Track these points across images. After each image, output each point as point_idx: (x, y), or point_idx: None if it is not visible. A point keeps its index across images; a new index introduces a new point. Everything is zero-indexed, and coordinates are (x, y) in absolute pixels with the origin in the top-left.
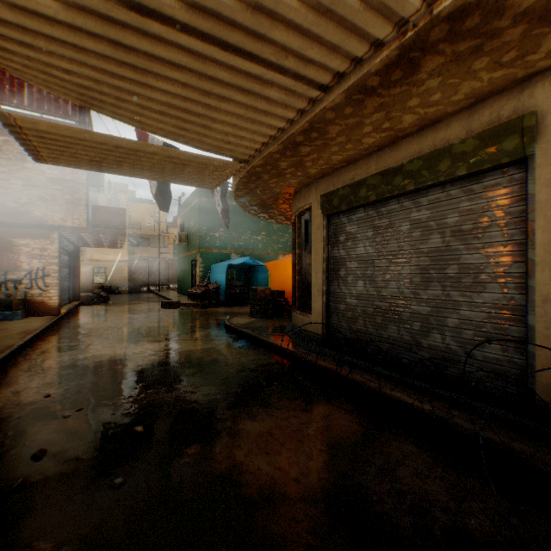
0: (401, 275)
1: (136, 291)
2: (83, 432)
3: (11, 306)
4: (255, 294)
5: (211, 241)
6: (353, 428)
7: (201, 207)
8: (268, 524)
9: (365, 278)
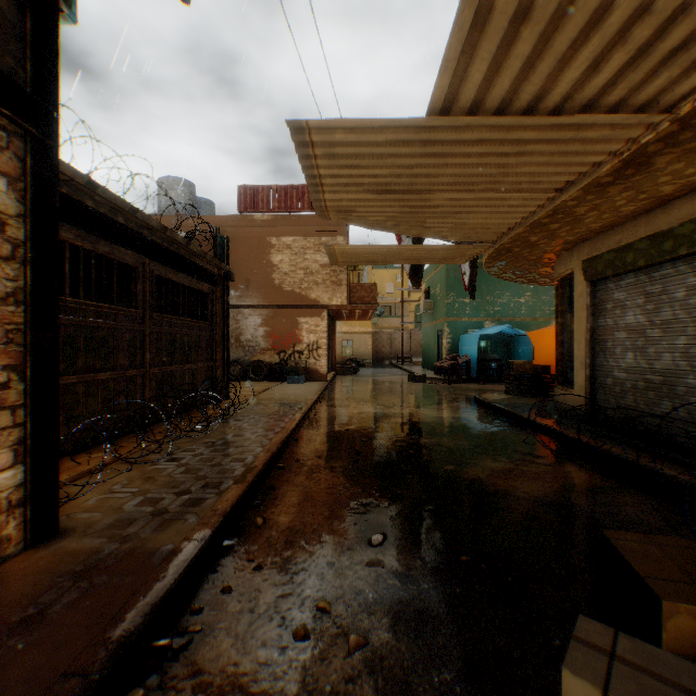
0: (674, 345)
1: (378, 364)
2: (376, 449)
3: (297, 371)
4: (511, 368)
5: (460, 308)
6: (591, 482)
7: (448, 271)
8: (499, 501)
9: (634, 349)
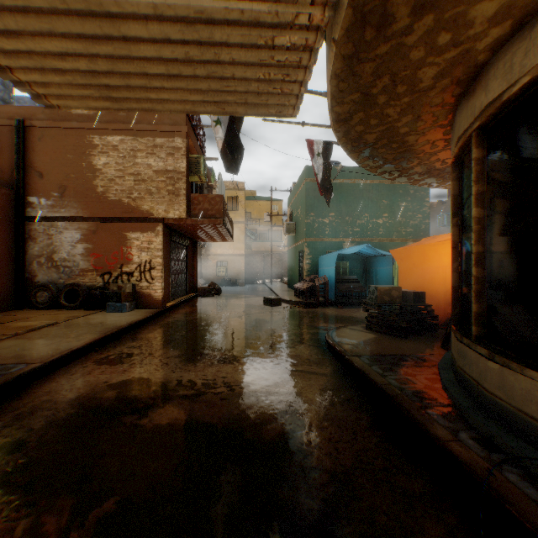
0: None
1: (253, 283)
2: None
3: (120, 297)
4: (373, 295)
5: (319, 228)
6: None
7: (307, 191)
8: None
9: None
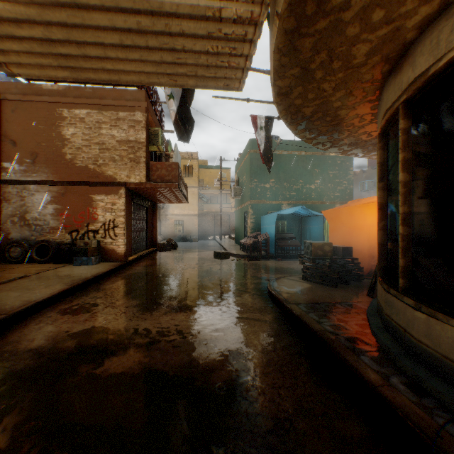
0: None
1: (205, 239)
2: None
3: (86, 252)
4: (309, 250)
5: (261, 192)
6: None
7: (251, 160)
8: None
9: None
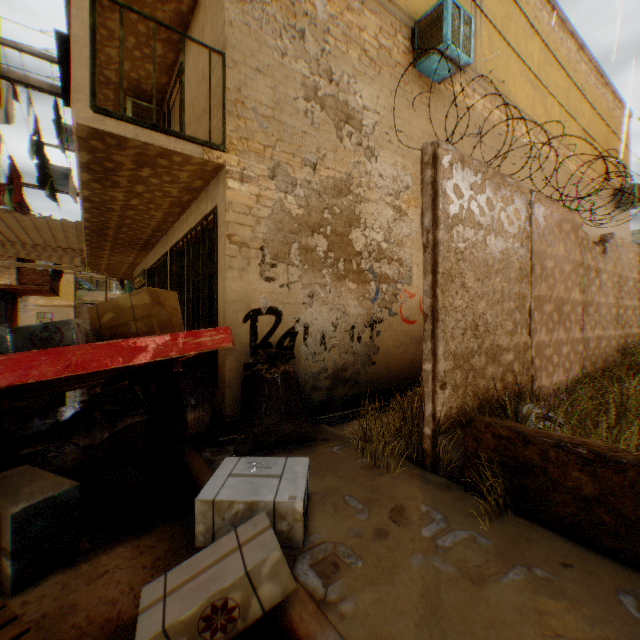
0: None
1: None
2: None
3: None
4: None
5: None
6: None
7: None
8: None
9: None
